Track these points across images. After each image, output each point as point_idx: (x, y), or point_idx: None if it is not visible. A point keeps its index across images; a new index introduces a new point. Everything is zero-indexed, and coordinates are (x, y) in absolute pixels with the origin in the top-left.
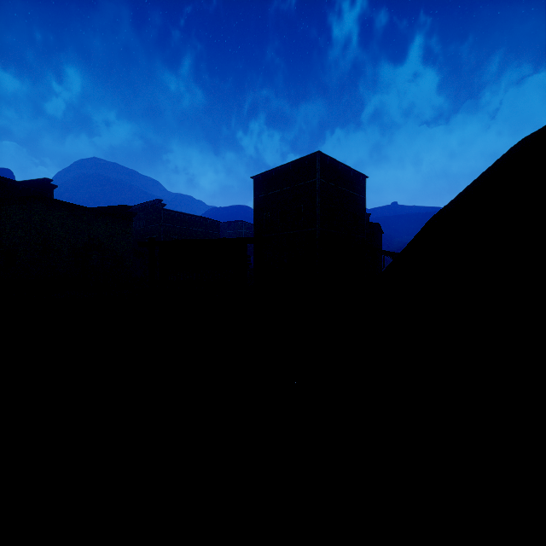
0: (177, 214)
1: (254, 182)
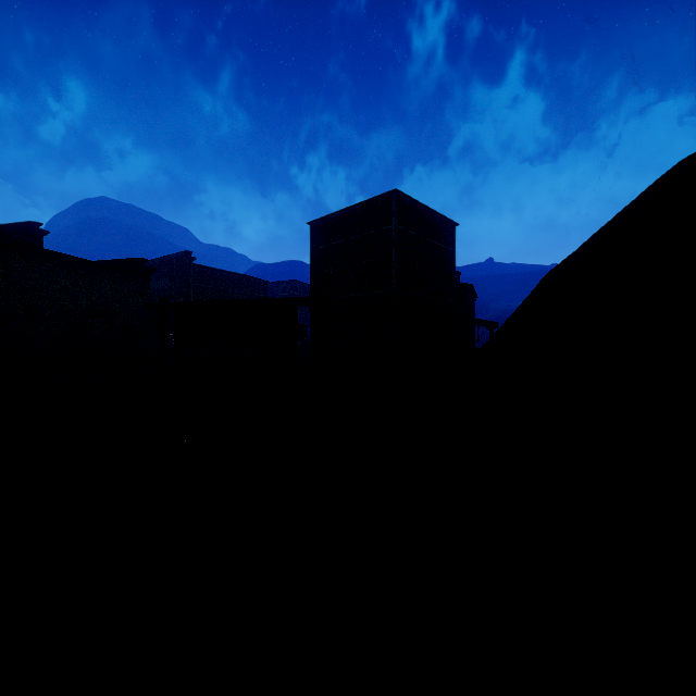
0: (211, 271)
1: (312, 229)
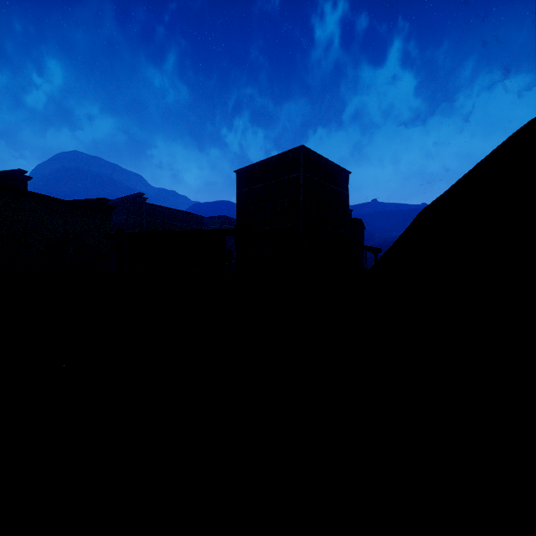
0: (159, 208)
1: (237, 176)
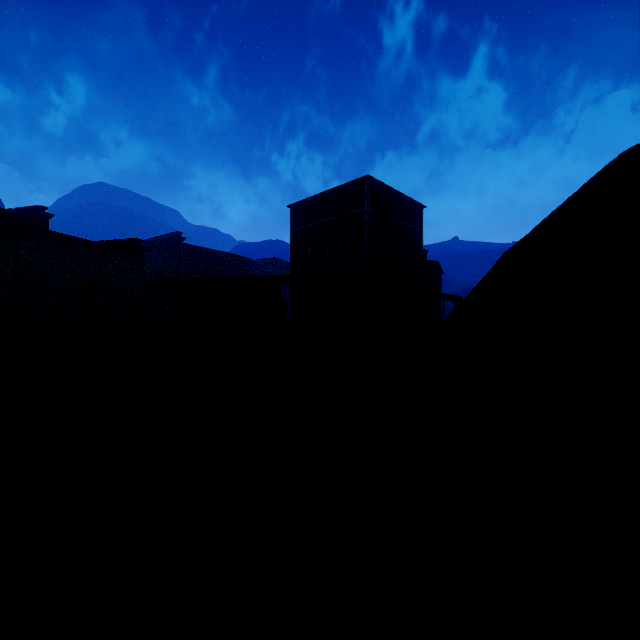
0: (200, 250)
1: (291, 211)
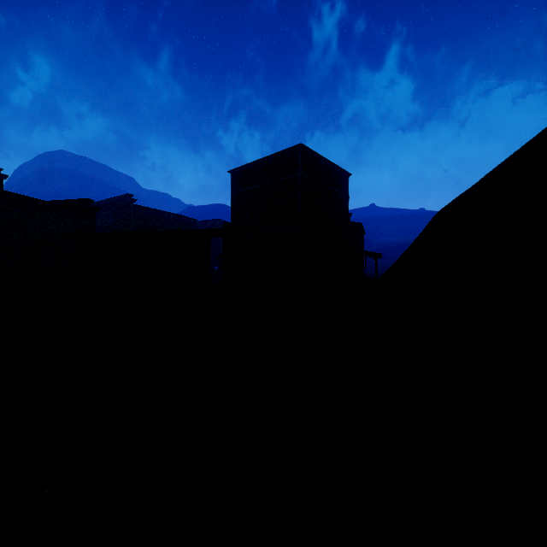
0: (149, 211)
1: (232, 176)
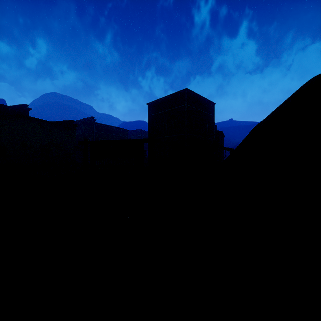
0: (103, 125)
1: (148, 106)
